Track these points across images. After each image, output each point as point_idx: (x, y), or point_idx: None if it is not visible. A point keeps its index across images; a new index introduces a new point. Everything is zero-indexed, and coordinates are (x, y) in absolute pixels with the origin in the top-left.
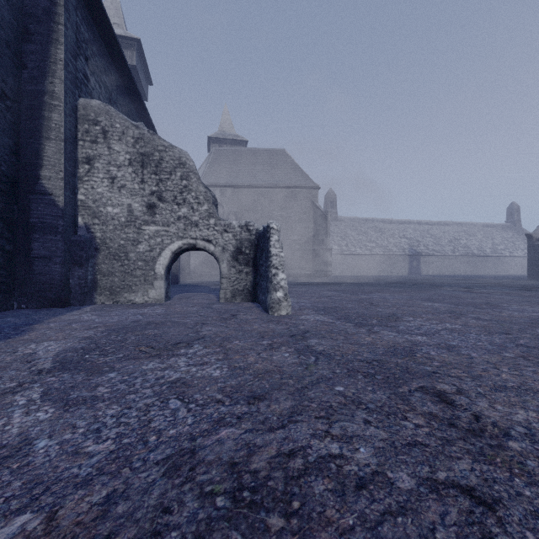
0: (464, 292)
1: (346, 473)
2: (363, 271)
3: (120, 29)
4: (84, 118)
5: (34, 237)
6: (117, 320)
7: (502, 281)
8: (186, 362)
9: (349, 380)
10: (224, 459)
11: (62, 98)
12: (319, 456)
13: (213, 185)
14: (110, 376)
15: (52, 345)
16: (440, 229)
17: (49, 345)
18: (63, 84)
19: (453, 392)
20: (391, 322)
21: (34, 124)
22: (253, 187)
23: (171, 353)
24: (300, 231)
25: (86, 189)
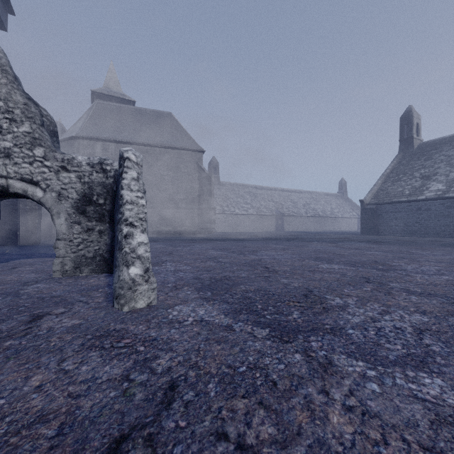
0: (337, 248)
1: None
2: (241, 228)
3: None
4: None
5: None
6: None
7: (347, 236)
8: None
9: None
10: None
11: None
12: None
13: (93, 138)
14: None
15: None
16: (296, 195)
17: None
18: None
19: None
20: (323, 316)
21: None
22: (138, 144)
23: None
24: (186, 190)
25: None
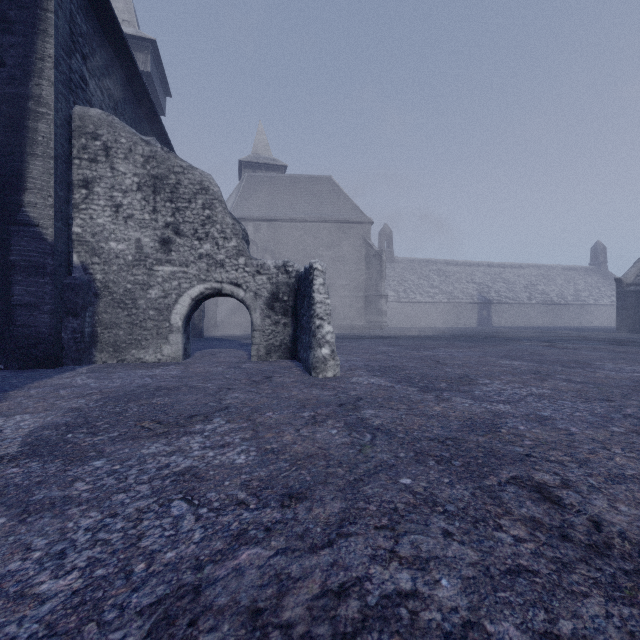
0: (546, 347)
1: (425, 626)
2: (424, 322)
3: (130, 27)
4: (81, 130)
5: (16, 280)
6: (119, 384)
7: (587, 334)
8: (201, 443)
9: (417, 468)
10: (242, 603)
11: (52, 105)
12: (383, 594)
13: (245, 219)
14: (96, 466)
15: (26, 420)
16: (513, 272)
17: (22, 420)
18: (53, 87)
19: (557, 484)
20: (463, 386)
21: (15, 136)
22: (293, 221)
23: (183, 430)
24: (349, 274)
25: (83, 219)
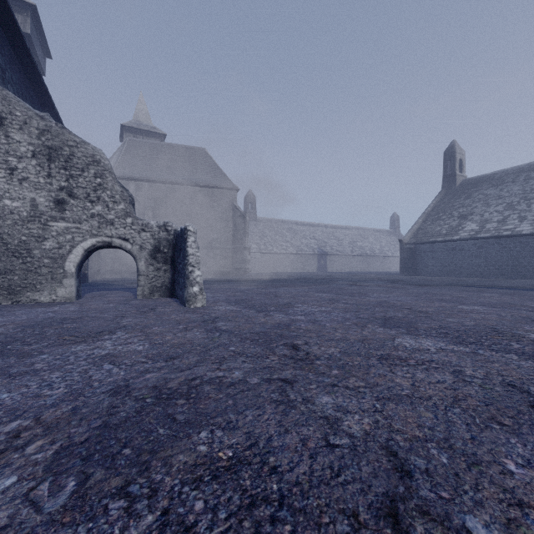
0: (350, 285)
1: (224, 382)
2: (279, 269)
3: None
4: None
5: None
6: (26, 318)
7: (382, 276)
8: (112, 343)
9: (240, 344)
10: (150, 386)
11: None
12: (210, 378)
13: (127, 178)
14: (43, 357)
15: None
16: (342, 232)
17: None
18: None
19: (302, 344)
20: (284, 308)
21: None
22: (171, 183)
23: (96, 339)
24: (220, 230)
25: None
